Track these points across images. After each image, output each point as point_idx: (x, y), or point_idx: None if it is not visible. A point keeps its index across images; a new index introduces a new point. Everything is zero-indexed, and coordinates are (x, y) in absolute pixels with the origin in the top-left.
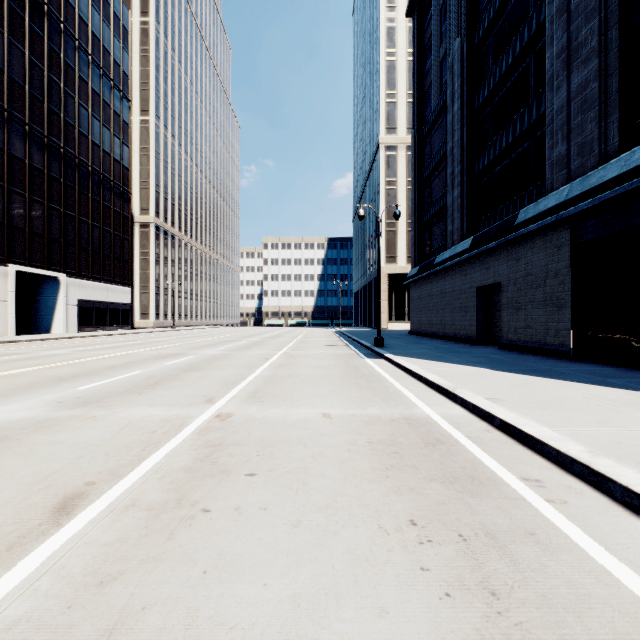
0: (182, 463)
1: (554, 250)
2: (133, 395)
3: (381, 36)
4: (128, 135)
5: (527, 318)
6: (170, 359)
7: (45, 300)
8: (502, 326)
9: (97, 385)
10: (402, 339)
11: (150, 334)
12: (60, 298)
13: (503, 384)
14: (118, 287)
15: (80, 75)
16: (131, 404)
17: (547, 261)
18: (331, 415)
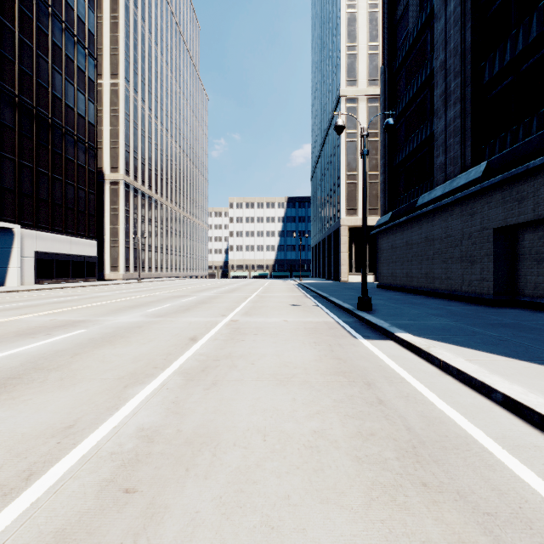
0: None
1: None
2: None
3: None
4: (94, 92)
5: None
6: (30, 339)
7: None
8: None
9: None
10: (379, 295)
11: (106, 287)
12: (14, 250)
13: None
14: (82, 240)
15: (39, 25)
16: None
17: None
18: None
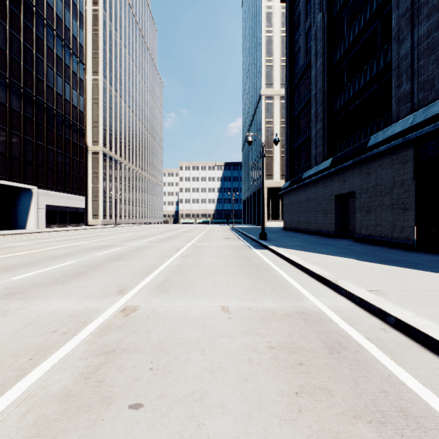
0: (62, 383)
1: (400, 166)
2: (57, 285)
3: (262, 19)
4: (83, 88)
5: (377, 218)
6: (103, 250)
7: (22, 205)
8: (356, 224)
9: (32, 274)
10: (279, 233)
11: (97, 229)
12: (33, 204)
13: (375, 275)
14: (76, 196)
15: (47, 44)
16: (50, 295)
17: (394, 174)
18: (229, 309)
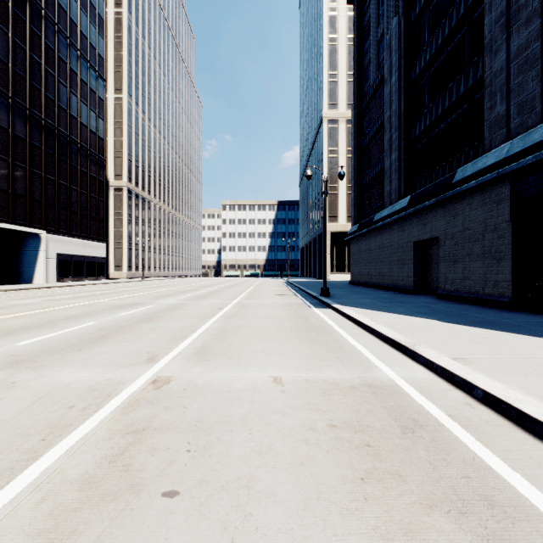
0: (82, 468)
1: (493, 205)
2: (73, 352)
3: (324, 23)
4: (103, 110)
5: (465, 270)
6: (129, 309)
7: (28, 254)
8: (439, 277)
9: (42, 339)
10: (344, 289)
11: (121, 284)
12: (41, 252)
13: (461, 339)
14: (94, 243)
15: (59, 56)
16: (64, 364)
17: (486, 216)
18: (282, 380)
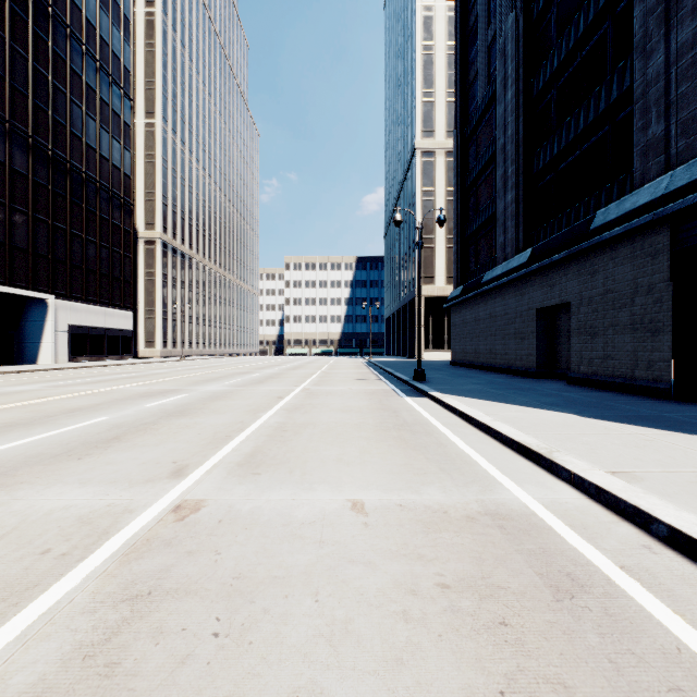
0: (37, 669)
1: (646, 259)
2: (68, 461)
3: (417, 27)
4: (130, 138)
5: (607, 346)
6: (157, 398)
7: (30, 325)
8: (571, 356)
9: (30, 441)
10: (444, 371)
11: (152, 365)
12: (48, 323)
13: (615, 442)
14: (118, 311)
15: (72, 67)
16: (52, 480)
17: (636, 274)
18: (365, 506)
